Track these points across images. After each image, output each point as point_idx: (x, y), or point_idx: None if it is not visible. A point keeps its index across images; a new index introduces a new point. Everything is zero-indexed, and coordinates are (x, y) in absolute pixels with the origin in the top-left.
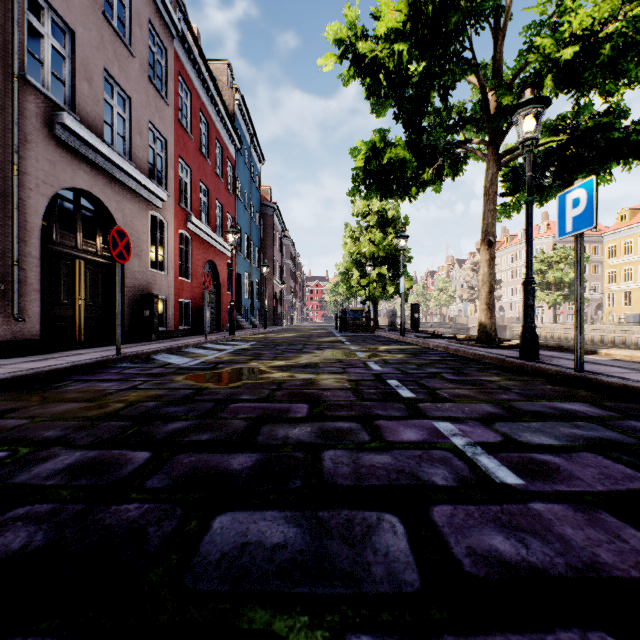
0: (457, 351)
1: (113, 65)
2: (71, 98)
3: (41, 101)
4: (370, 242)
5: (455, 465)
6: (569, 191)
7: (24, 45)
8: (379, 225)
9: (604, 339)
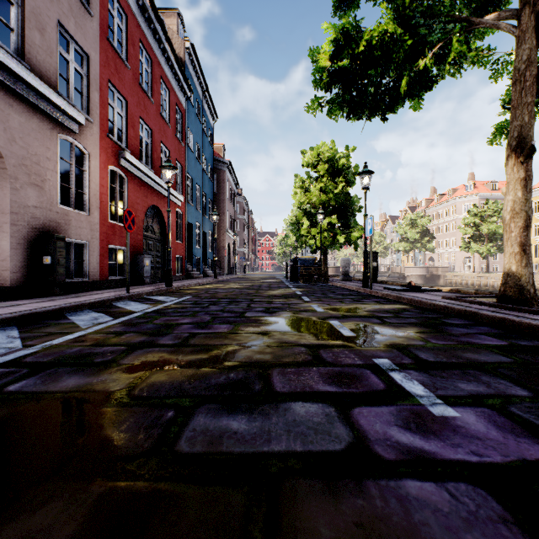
0: (504, 321)
1: None
2: None
3: None
4: (320, 191)
5: None
6: None
7: None
8: (329, 174)
9: None
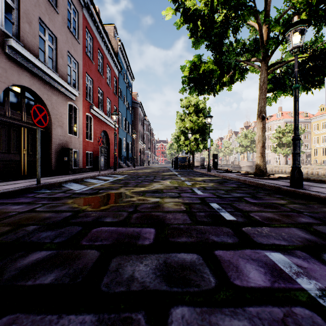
0: (245, 181)
1: (45, 16)
2: (18, 32)
3: None
4: (190, 121)
5: None
6: None
7: None
8: (195, 112)
9: (313, 173)
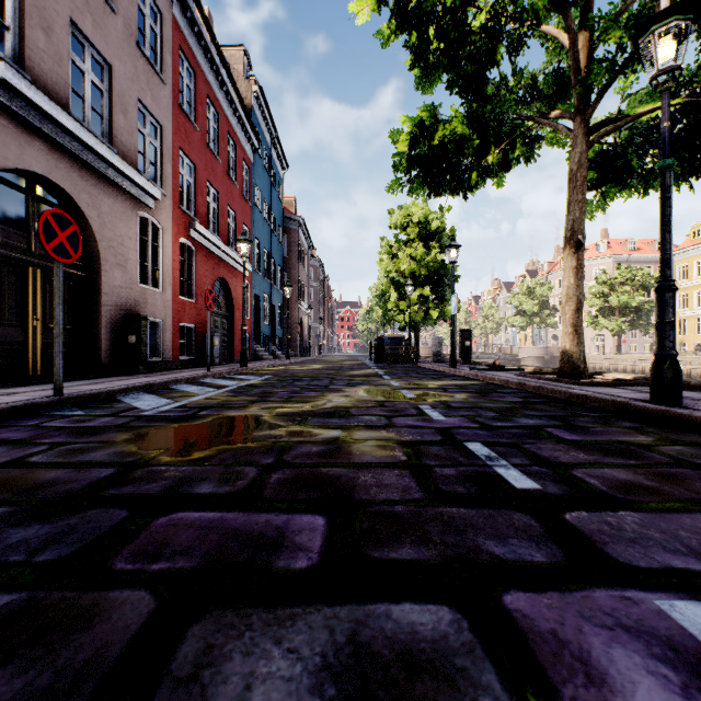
0: (540, 389)
1: (84, 17)
2: (19, 50)
3: None
4: (410, 258)
5: None
6: None
7: None
8: (421, 238)
9: None
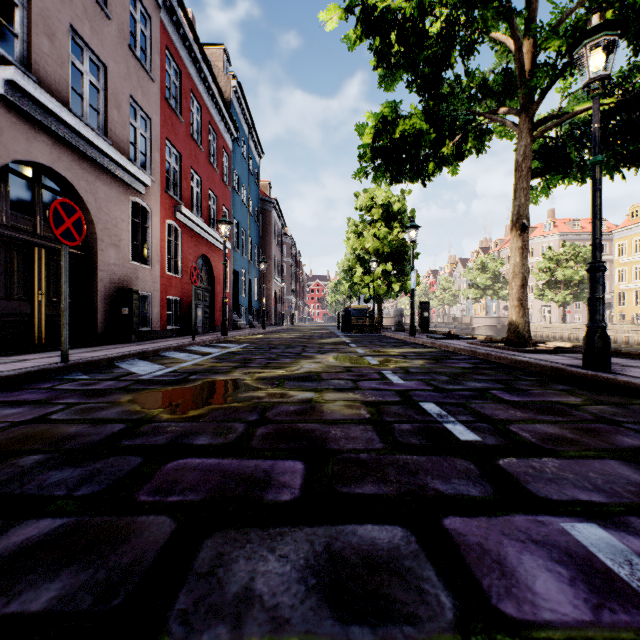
0: (488, 356)
1: (83, 24)
2: (26, 54)
3: None
4: (374, 237)
5: None
6: None
7: None
8: (384, 219)
9: (617, 339)
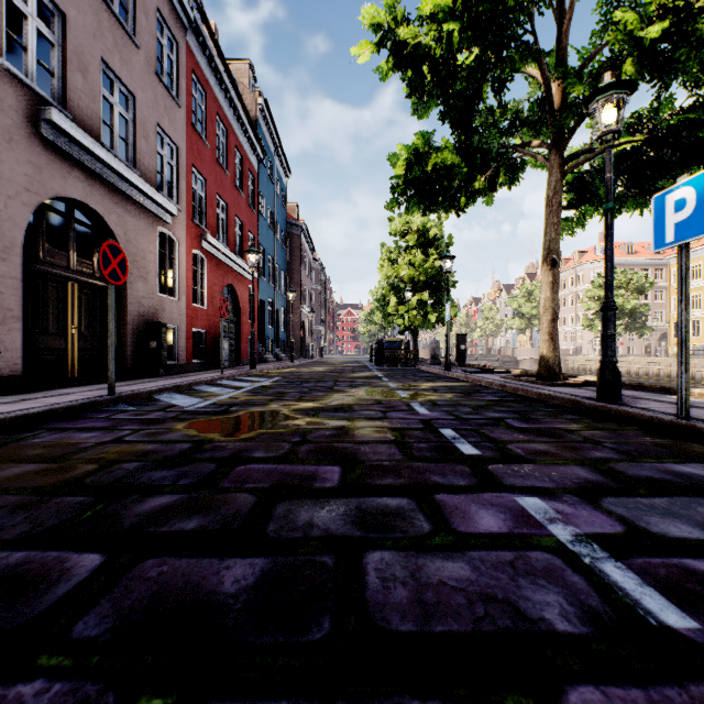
0: (516, 390)
1: (113, 56)
2: (61, 92)
3: (23, 93)
4: (409, 265)
5: (572, 584)
6: (670, 190)
7: (1, 25)
8: (419, 245)
9: (671, 373)
